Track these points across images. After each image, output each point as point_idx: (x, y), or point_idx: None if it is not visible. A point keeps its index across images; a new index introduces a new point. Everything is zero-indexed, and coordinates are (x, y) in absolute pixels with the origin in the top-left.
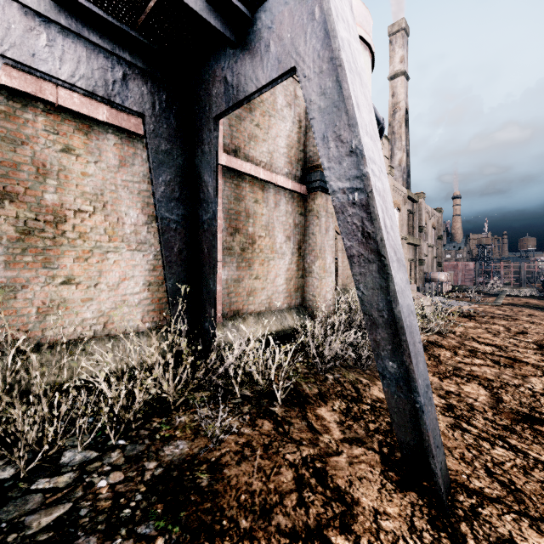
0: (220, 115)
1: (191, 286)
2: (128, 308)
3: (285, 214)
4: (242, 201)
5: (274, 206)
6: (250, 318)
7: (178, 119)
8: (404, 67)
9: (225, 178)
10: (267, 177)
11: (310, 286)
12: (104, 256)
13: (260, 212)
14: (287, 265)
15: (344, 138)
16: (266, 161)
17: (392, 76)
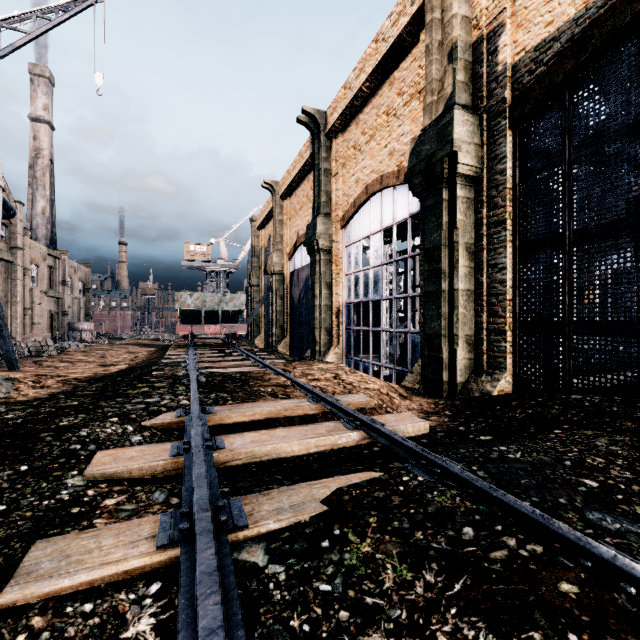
0: None
1: None
2: None
3: None
4: None
5: None
6: None
7: None
8: (48, 117)
9: None
10: None
11: None
12: None
13: None
14: None
15: None
16: None
17: (34, 117)
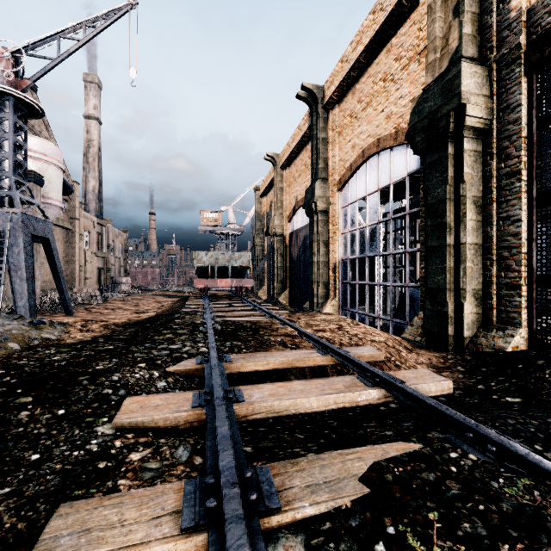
0: None
1: None
2: None
3: None
4: None
5: None
6: None
7: None
8: (97, 114)
9: None
10: None
11: None
12: None
13: None
14: None
15: (53, 256)
16: None
17: (87, 116)
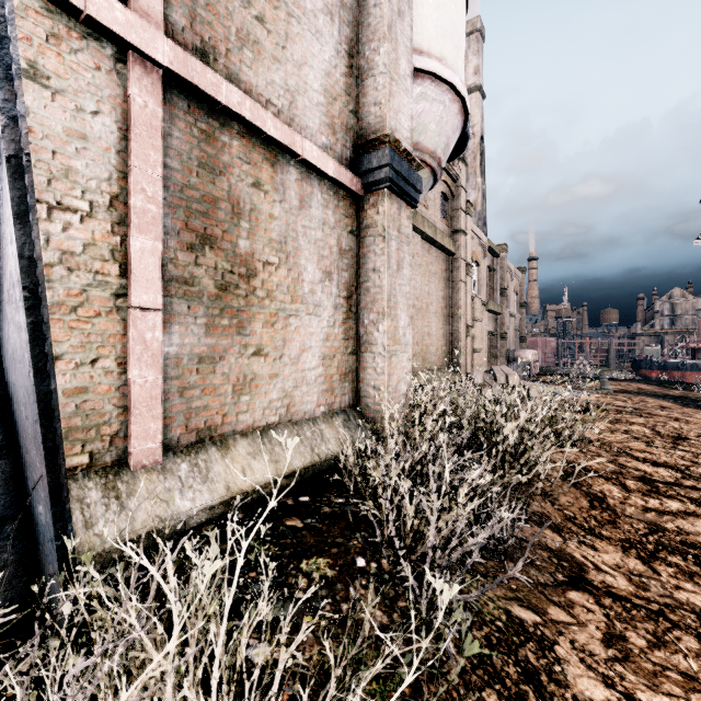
0: None
1: None
2: None
3: (321, 226)
4: (222, 176)
5: (299, 206)
6: (241, 443)
7: None
8: (479, 80)
9: (173, 108)
10: (282, 135)
11: (369, 369)
12: None
13: (267, 210)
14: (326, 329)
15: None
16: (281, 105)
17: None
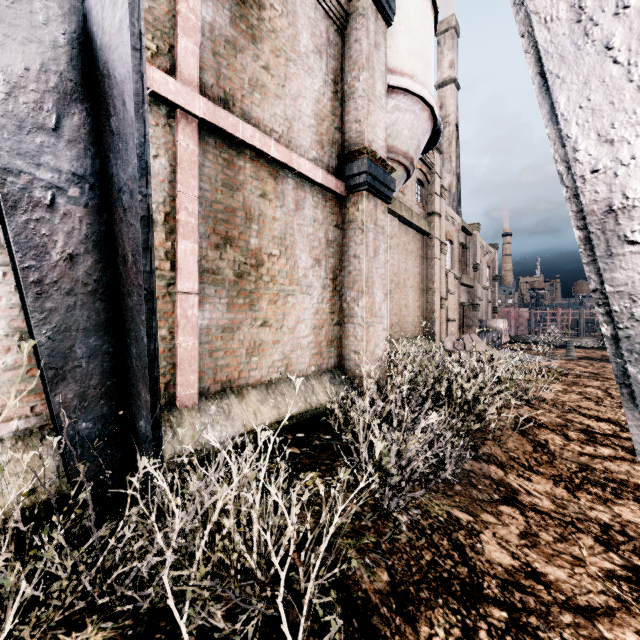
0: None
1: (106, 339)
2: None
3: (312, 223)
4: (238, 192)
5: (295, 209)
6: (252, 393)
7: None
8: (454, 74)
9: (205, 145)
10: (282, 156)
11: (351, 337)
12: None
13: (271, 214)
14: (316, 305)
15: None
16: (281, 131)
17: (440, 83)
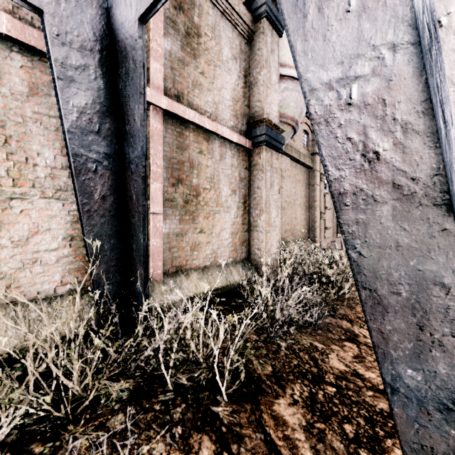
0: (146, 14)
1: (119, 240)
2: (42, 268)
3: (230, 167)
4: (186, 151)
5: (220, 159)
6: (194, 274)
7: (96, 28)
8: None
9: (166, 124)
10: (212, 127)
11: (255, 239)
12: (7, 204)
13: (205, 163)
14: (233, 219)
15: None
16: (211, 111)
17: None
